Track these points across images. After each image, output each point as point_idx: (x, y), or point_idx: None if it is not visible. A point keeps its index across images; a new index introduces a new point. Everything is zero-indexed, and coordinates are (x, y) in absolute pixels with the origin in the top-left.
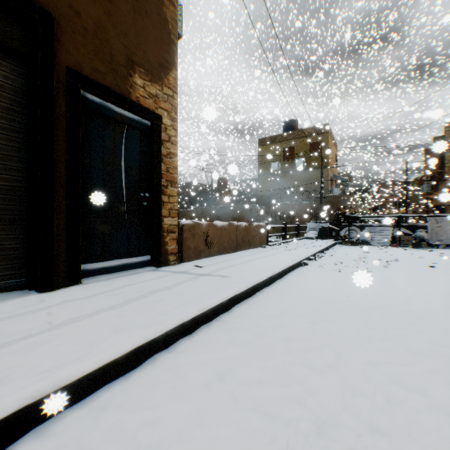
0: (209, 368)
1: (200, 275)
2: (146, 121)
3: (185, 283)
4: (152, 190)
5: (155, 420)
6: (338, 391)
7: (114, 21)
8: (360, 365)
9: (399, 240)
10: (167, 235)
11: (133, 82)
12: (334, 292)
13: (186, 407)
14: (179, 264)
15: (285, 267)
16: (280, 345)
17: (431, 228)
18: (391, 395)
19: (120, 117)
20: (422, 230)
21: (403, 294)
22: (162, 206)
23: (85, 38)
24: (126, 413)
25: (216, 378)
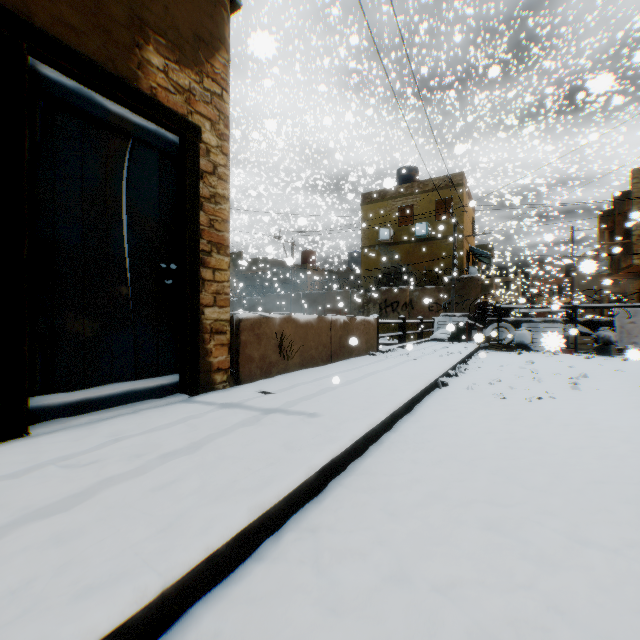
0: None
1: (267, 411)
2: (171, 135)
3: (236, 433)
4: (183, 259)
5: None
6: None
7: None
8: None
9: (574, 342)
10: (211, 337)
11: (143, 60)
12: (511, 442)
13: None
14: (233, 388)
15: (416, 393)
16: (445, 612)
17: (620, 325)
18: None
19: (119, 122)
20: (608, 328)
21: (639, 448)
22: (200, 287)
23: None
24: None
25: None
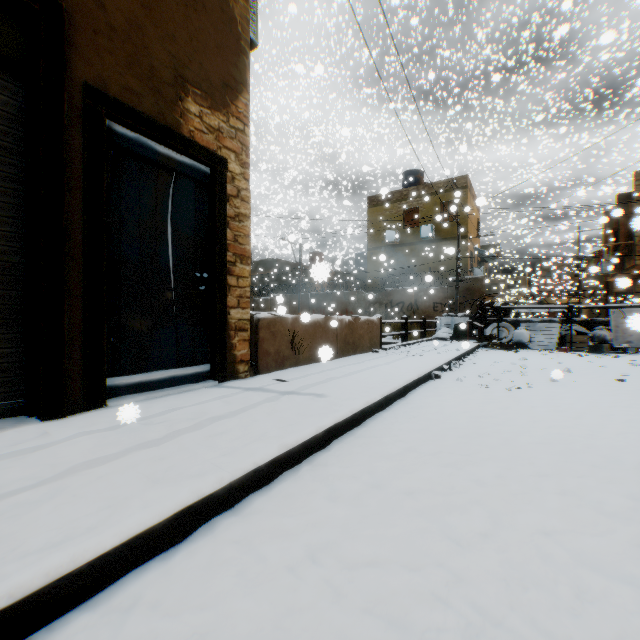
0: (297, 541)
1: (284, 393)
2: (204, 167)
3: (262, 406)
4: (213, 269)
5: (209, 630)
6: (499, 579)
7: (157, 18)
8: (529, 535)
9: (569, 341)
10: (235, 334)
11: (184, 109)
12: (481, 418)
13: (260, 607)
14: (253, 377)
15: (408, 381)
16: (404, 502)
17: (616, 325)
18: (583, 586)
19: (165, 161)
20: (603, 328)
21: (584, 422)
22: (227, 292)
23: (112, 41)
24: (164, 619)
25: (308, 557)
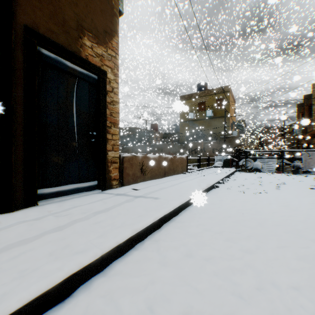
0: (141, 296)
1: (136, 197)
2: (94, 75)
3: (124, 205)
4: (99, 130)
5: None
6: None
7: None
8: (285, 290)
9: (282, 168)
10: (111, 165)
11: (82, 43)
12: (243, 210)
13: None
14: (120, 187)
15: (203, 190)
16: (206, 266)
17: (305, 160)
18: None
19: (72, 71)
20: (299, 161)
21: (299, 213)
22: (106, 142)
23: (41, 3)
24: None
25: (148, 308)
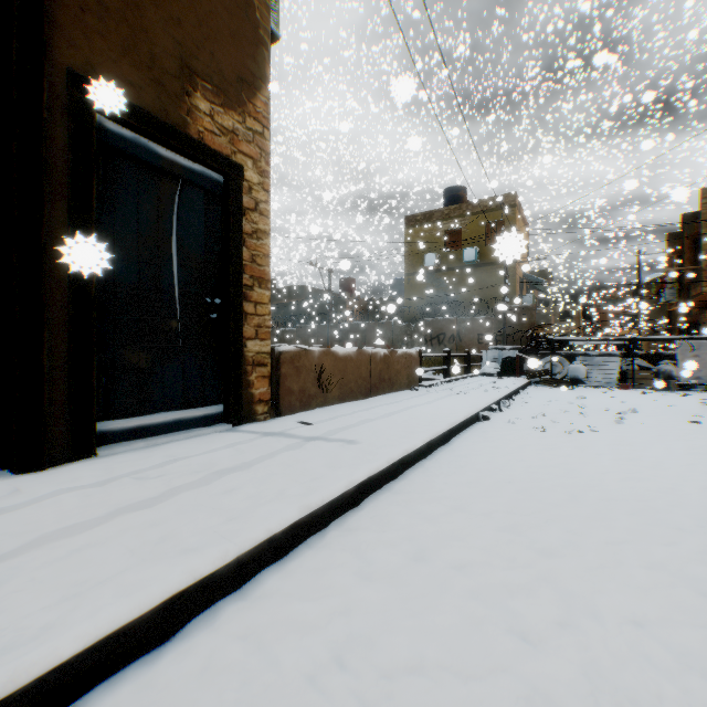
0: (320, 636)
1: (308, 439)
2: (216, 174)
3: (282, 455)
4: (227, 294)
5: None
6: (584, 693)
7: None
8: (616, 626)
9: (631, 377)
10: (253, 369)
11: (192, 106)
12: (540, 468)
13: None
14: (274, 420)
15: (454, 424)
16: (455, 580)
17: (683, 359)
18: (696, 703)
19: (169, 166)
20: (669, 362)
21: (662, 473)
22: (243, 320)
23: (104, 22)
24: None
25: (334, 660)
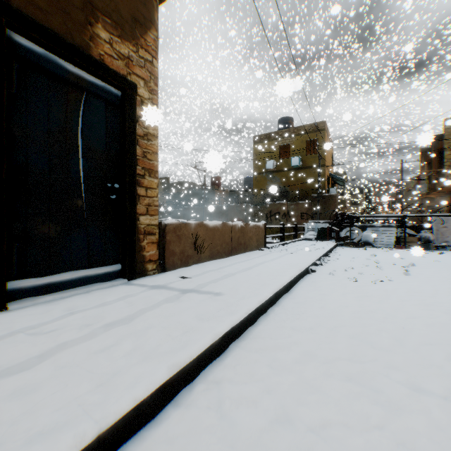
0: None
1: (184, 291)
2: (115, 89)
3: (161, 307)
4: (124, 180)
5: None
6: None
7: None
8: None
9: (404, 241)
10: (144, 237)
11: (94, 34)
12: (363, 314)
13: None
14: (160, 274)
15: (293, 277)
16: (318, 449)
17: (436, 229)
18: None
19: (76, 79)
20: (428, 231)
21: None
22: (136, 200)
23: None
24: None
25: None
